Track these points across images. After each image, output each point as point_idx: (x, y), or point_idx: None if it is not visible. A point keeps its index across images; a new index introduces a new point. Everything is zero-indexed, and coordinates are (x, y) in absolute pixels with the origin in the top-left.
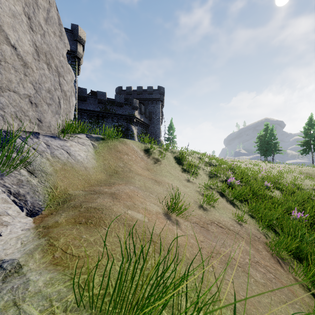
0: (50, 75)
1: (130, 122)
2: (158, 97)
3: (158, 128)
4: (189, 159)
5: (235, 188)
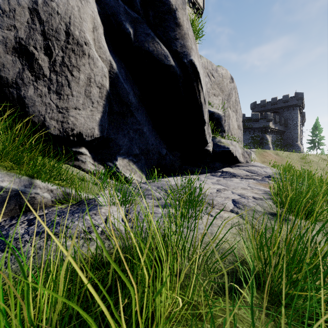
0: (240, 132)
1: (264, 133)
2: (295, 103)
3: (295, 133)
4: (311, 159)
5: None
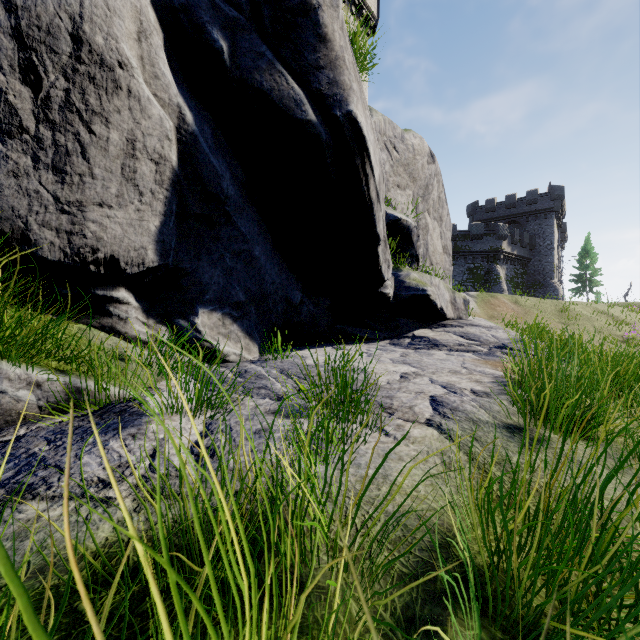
0: (447, 259)
1: (493, 261)
2: (549, 206)
3: (549, 262)
4: (577, 311)
5: (636, 343)
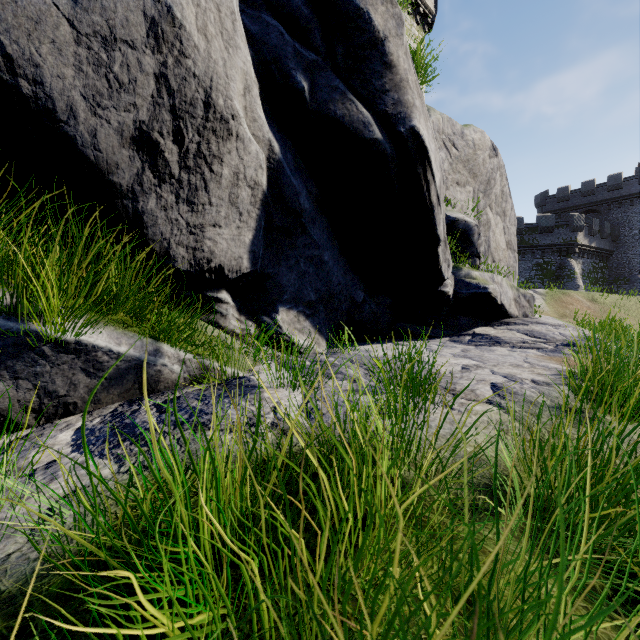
0: (511, 255)
1: (566, 255)
2: (637, 191)
3: (637, 254)
4: None
5: None
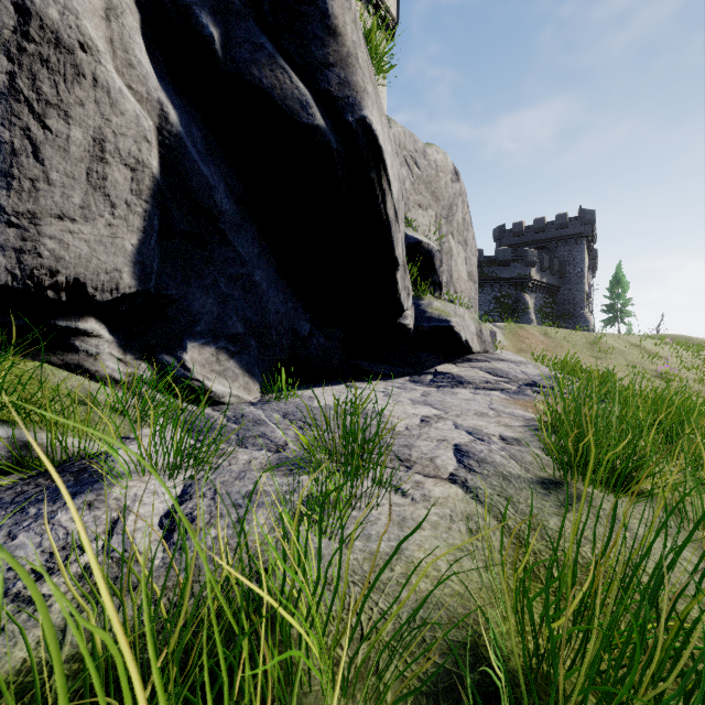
0: (473, 286)
1: (521, 289)
2: (580, 231)
3: (580, 291)
4: (610, 344)
5: (669, 378)
